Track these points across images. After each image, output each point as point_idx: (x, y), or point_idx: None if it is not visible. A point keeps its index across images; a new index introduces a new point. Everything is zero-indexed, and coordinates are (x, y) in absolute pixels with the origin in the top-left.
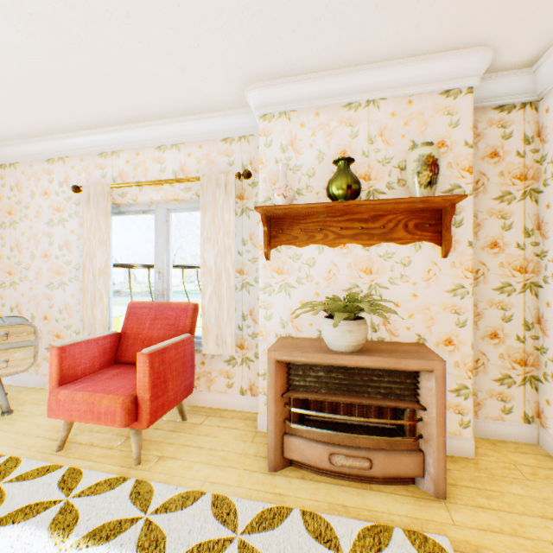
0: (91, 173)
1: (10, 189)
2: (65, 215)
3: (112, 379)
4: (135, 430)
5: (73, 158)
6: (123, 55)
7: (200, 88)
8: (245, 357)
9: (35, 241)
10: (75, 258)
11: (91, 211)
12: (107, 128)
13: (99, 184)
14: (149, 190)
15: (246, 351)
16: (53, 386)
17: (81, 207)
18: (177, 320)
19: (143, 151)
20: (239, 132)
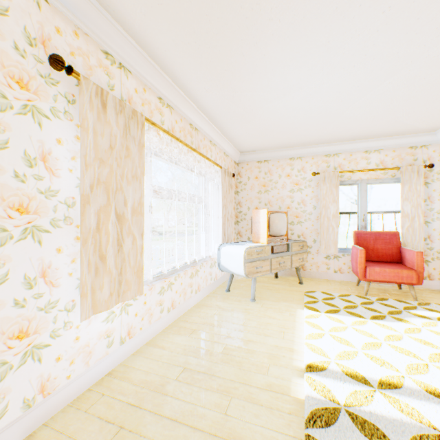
0: (318, 165)
1: (264, 174)
2: (301, 187)
3: (382, 265)
4: (412, 286)
5: (307, 157)
6: (404, 119)
7: (419, 126)
8: (424, 260)
9: (281, 200)
10: (308, 209)
11: (325, 185)
12: (336, 143)
13: (324, 171)
14: (358, 174)
15: (425, 257)
16: (361, 267)
17: (312, 183)
18: (390, 240)
19: (354, 153)
20: (422, 144)
